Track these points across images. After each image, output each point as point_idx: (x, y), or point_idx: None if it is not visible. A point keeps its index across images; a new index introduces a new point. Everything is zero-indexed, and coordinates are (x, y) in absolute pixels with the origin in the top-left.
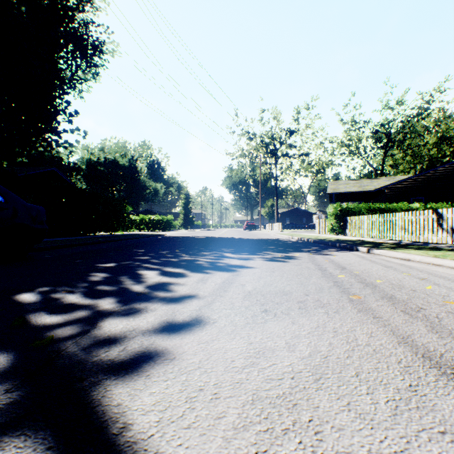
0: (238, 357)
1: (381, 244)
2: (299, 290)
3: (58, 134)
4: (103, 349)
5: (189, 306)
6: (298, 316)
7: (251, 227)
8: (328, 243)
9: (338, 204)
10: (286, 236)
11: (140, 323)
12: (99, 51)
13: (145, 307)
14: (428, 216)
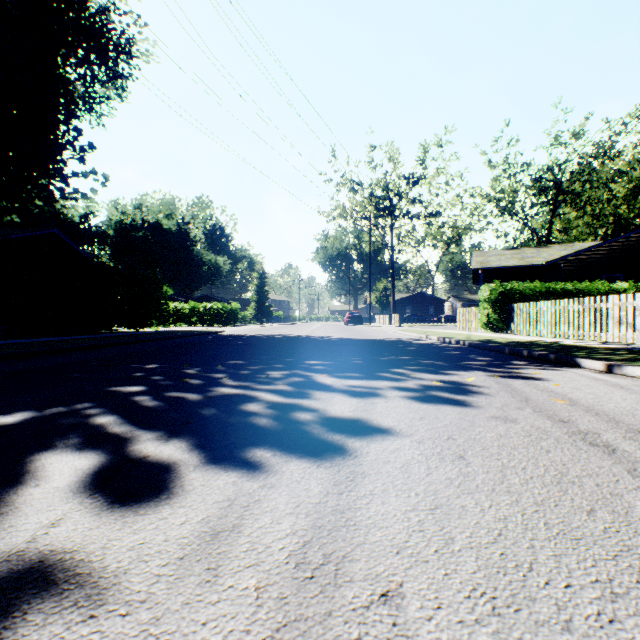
0: None
1: (610, 352)
2: None
3: (63, 179)
4: None
5: None
6: None
7: (356, 320)
8: (502, 349)
9: (497, 283)
10: (415, 335)
11: None
12: (126, 52)
13: None
14: None
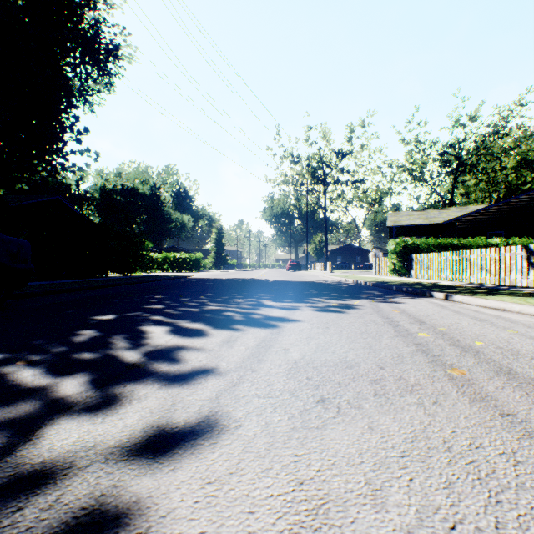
0: (277, 530)
1: (459, 288)
2: (369, 359)
3: (64, 155)
4: (15, 502)
5: (202, 390)
6: (376, 411)
7: (295, 267)
8: (392, 287)
9: (401, 239)
10: (338, 278)
11: (111, 428)
12: (113, 56)
13: (131, 393)
14: (515, 253)
